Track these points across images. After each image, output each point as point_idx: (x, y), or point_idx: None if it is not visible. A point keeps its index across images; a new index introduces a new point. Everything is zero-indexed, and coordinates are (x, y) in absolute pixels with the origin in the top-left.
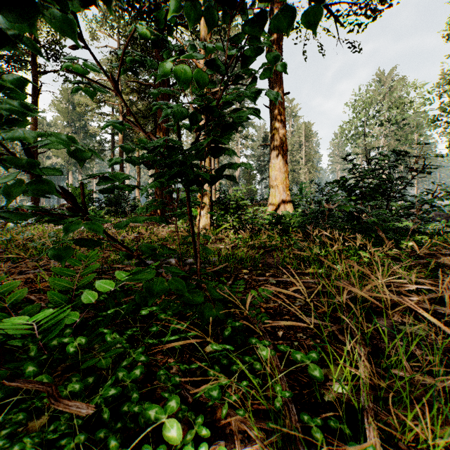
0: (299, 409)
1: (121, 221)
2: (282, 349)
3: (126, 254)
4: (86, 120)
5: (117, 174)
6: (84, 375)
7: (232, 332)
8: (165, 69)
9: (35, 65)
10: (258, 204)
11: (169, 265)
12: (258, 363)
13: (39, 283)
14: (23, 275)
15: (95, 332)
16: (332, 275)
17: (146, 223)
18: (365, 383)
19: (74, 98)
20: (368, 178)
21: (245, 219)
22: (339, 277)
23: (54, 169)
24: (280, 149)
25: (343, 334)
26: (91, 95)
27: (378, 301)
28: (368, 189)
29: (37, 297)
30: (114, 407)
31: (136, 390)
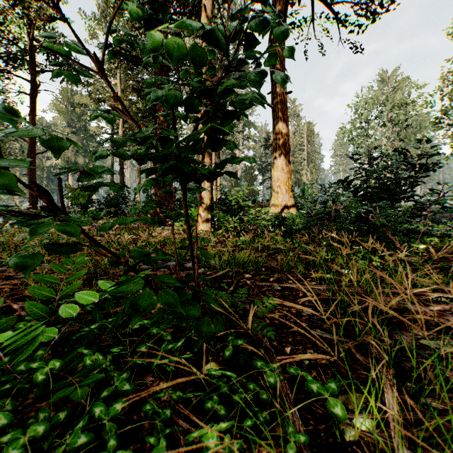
0: (315, 452)
1: (107, 222)
2: (292, 373)
3: (113, 261)
4: (86, 121)
5: (97, 167)
6: (59, 405)
7: (233, 350)
8: (154, 42)
9: (33, 64)
10: (260, 205)
11: (167, 269)
12: (264, 392)
13: (24, 290)
14: (8, 281)
15: (75, 352)
16: (343, 282)
17: (146, 225)
18: (399, 424)
19: (74, 99)
20: (375, 178)
21: (246, 221)
22: (350, 283)
23: (20, 160)
24: (283, 149)
25: (359, 351)
26: (73, 80)
27: (394, 311)
28: (374, 189)
29: (20, 306)
30: (91, 448)
31: (113, 434)
